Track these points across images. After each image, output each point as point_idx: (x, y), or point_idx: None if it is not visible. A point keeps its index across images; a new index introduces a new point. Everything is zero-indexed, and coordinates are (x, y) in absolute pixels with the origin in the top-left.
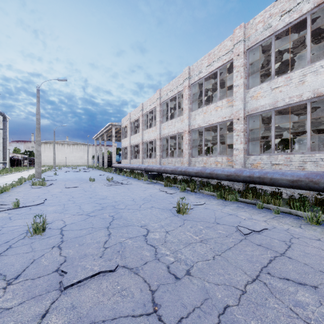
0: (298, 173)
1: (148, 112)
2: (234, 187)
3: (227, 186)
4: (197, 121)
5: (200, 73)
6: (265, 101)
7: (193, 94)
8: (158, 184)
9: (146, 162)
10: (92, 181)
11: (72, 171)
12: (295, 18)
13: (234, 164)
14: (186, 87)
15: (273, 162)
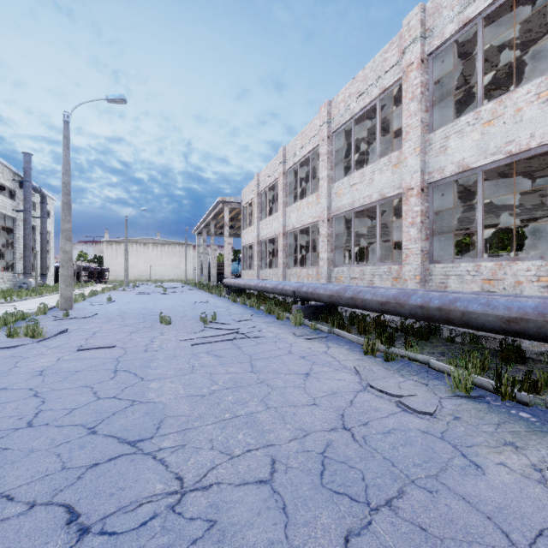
0: None
1: (298, 164)
2: None
3: None
4: (455, 155)
5: (466, 6)
6: None
7: (434, 85)
8: (338, 340)
9: (293, 275)
10: (166, 325)
11: (149, 292)
12: None
13: None
14: (411, 67)
15: None
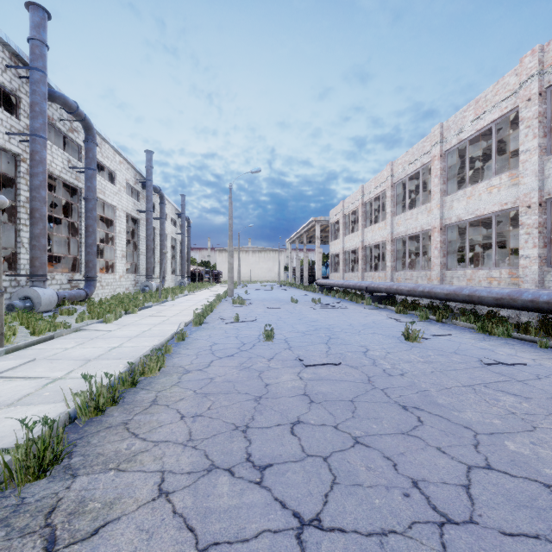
0: None
1: (372, 199)
2: (521, 320)
3: (508, 318)
4: (456, 212)
5: (460, 132)
6: None
7: (449, 167)
8: (387, 310)
9: (369, 277)
10: (295, 303)
11: (262, 289)
12: None
13: (521, 281)
14: (435, 158)
15: None
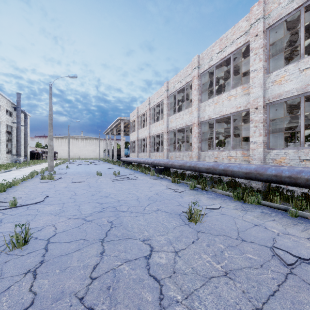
0: None
1: (155, 106)
2: (251, 185)
3: (242, 184)
4: (207, 113)
5: (210, 60)
6: (291, 85)
7: (203, 85)
8: (165, 179)
9: (153, 156)
10: (99, 176)
11: (83, 164)
12: None
13: (251, 159)
14: (194, 77)
15: (302, 157)
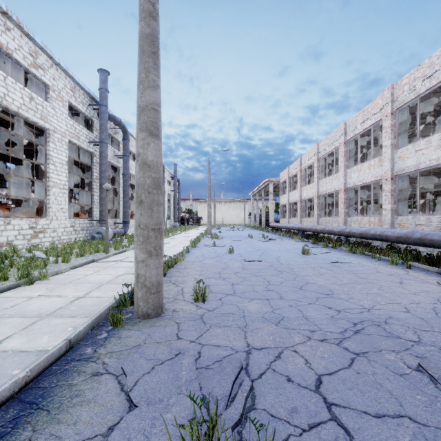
0: (402, 232)
1: (307, 167)
2: (383, 247)
3: (378, 246)
4: (352, 179)
5: (355, 129)
6: (410, 162)
7: (350, 150)
8: (308, 242)
9: (304, 221)
10: (251, 238)
11: (231, 230)
12: (434, 85)
13: (383, 224)
14: (341, 144)
15: (416, 222)
